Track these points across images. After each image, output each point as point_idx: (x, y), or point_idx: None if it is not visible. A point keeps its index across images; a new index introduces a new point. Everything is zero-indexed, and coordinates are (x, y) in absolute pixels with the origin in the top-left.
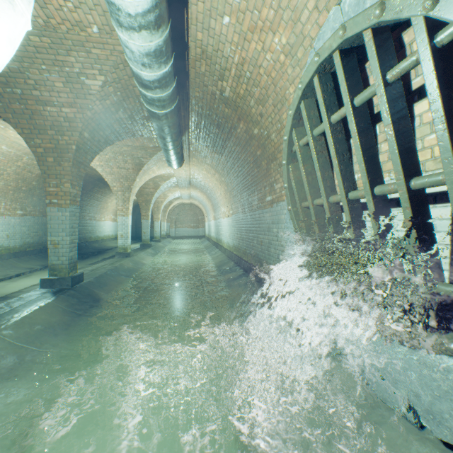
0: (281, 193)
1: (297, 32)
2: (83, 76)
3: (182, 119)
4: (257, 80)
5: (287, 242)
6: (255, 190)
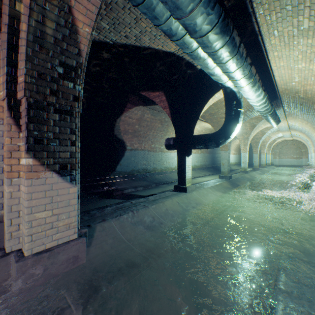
0: None
1: None
2: None
3: (277, 106)
4: (314, 94)
5: None
6: None
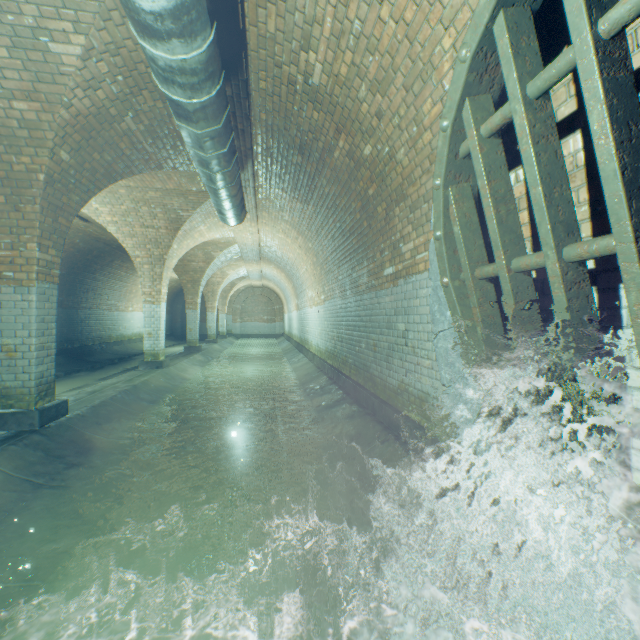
0: (414, 259)
1: None
2: (43, 34)
3: (240, 138)
4: (376, 36)
5: (426, 348)
6: (364, 258)
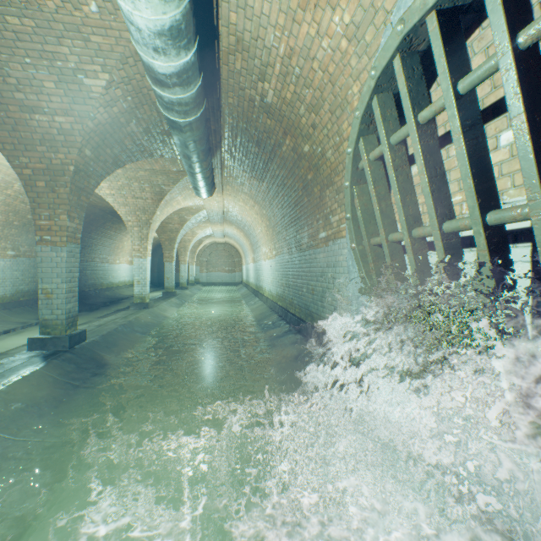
0: (339, 228)
1: (366, 4)
2: (80, 73)
3: (212, 135)
4: (310, 78)
5: (347, 291)
6: (305, 224)
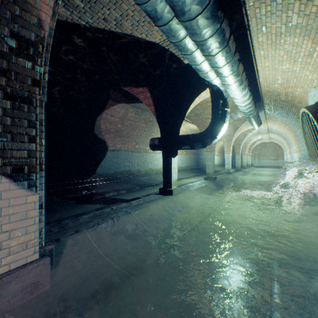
0: None
1: (304, 90)
2: None
3: (259, 108)
4: (295, 97)
5: None
6: None
